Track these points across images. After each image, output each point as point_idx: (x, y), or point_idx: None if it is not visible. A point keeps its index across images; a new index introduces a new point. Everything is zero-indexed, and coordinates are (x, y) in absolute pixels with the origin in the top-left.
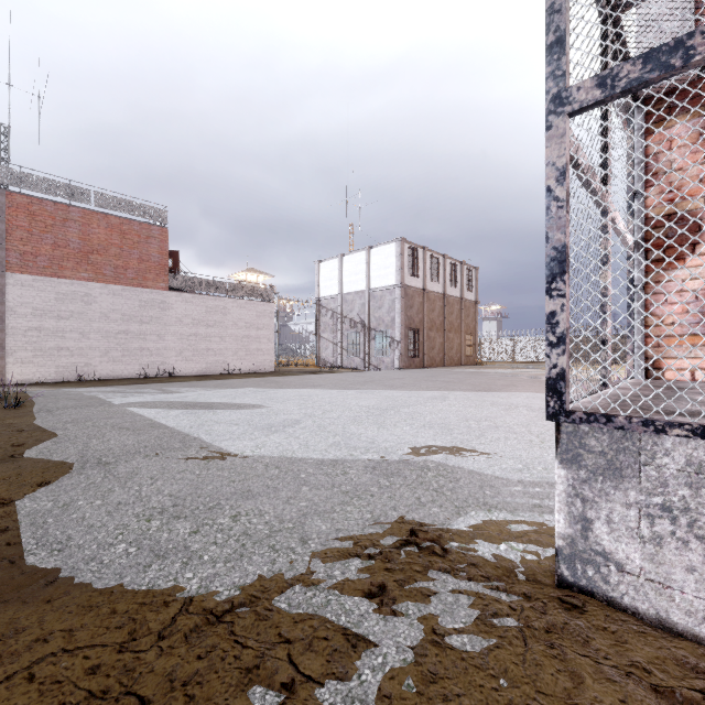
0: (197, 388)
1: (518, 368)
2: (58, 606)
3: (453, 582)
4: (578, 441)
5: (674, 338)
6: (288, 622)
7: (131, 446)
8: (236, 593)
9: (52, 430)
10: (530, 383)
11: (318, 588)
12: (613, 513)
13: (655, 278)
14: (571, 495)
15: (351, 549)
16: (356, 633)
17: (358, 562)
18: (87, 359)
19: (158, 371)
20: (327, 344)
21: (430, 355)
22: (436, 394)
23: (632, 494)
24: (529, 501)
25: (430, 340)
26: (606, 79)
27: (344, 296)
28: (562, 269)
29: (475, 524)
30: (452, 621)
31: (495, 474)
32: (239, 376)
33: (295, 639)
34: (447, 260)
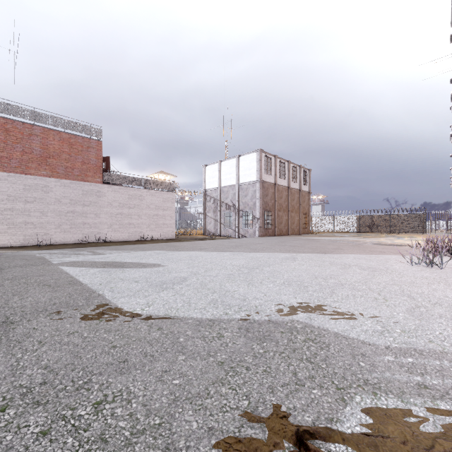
0: (118, 250)
1: (338, 236)
2: None
3: None
4: None
5: None
6: None
7: (42, 303)
8: None
9: None
10: (351, 247)
11: None
12: None
13: None
14: None
15: None
16: None
17: None
18: (46, 230)
19: (95, 238)
20: (211, 220)
21: (279, 227)
22: (288, 256)
23: None
24: (410, 378)
25: (279, 218)
26: None
27: (221, 188)
28: None
29: (368, 421)
30: None
31: (360, 337)
32: (150, 241)
33: None
34: (290, 164)
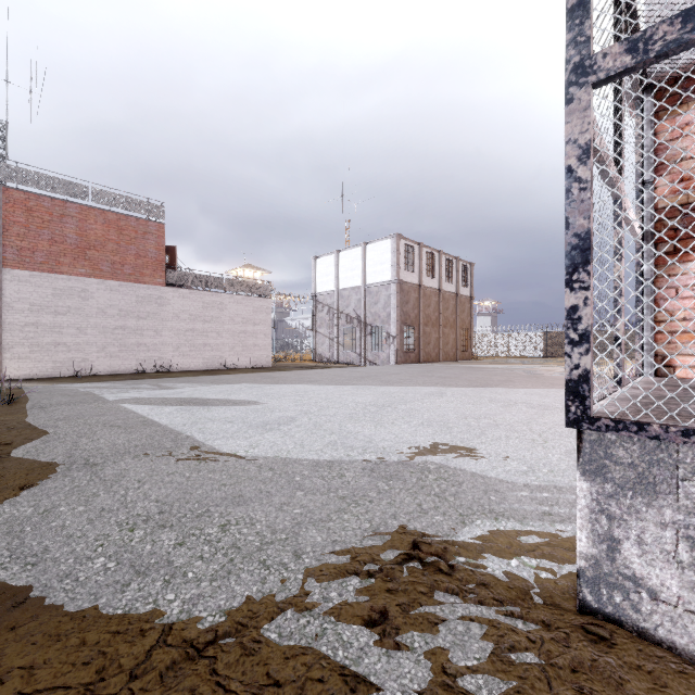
0: (193, 383)
1: (513, 363)
2: (22, 635)
3: (462, 606)
4: (604, 450)
5: (686, 334)
6: (277, 659)
7: (121, 446)
8: (221, 619)
9: (42, 427)
10: (527, 379)
11: (313, 614)
12: (644, 534)
13: (666, 271)
14: (595, 510)
15: (349, 565)
16: (355, 674)
17: (356, 581)
18: (84, 355)
19: (155, 367)
20: (324, 339)
21: (425, 350)
22: (433, 390)
23: (668, 512)
24: (537, 508)
25: (425, 336)
26: (637, 43)
27: (340, 292)
28: (585, 258)
29: (482, 536)
30: (464, 657)
31: (499, 477)
32: (236, 371)
33: (286, 681)
34: (443, 256)
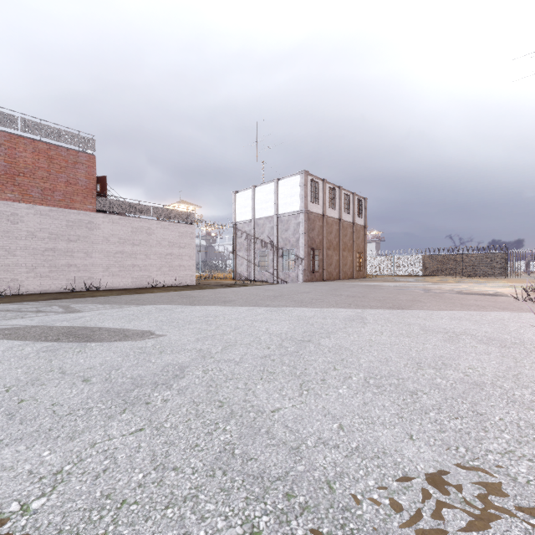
0: (106, 305)
1: (402, 281)
2: None
3: None
4: None
5: None
6: None
7: None
8: None
9: None
10: (432, 298)
11: None
12: None
13: None
14: None
15: None
16: None
17: None
18: (13, 275)
19: (85, 286)
20: (242, 261)
21: (328, 270)
22: (351, 314)
23: None
24: None
25: (328, 258)
26: None
27: (256, 221)
28: None
29: None
30: None
31: None
32: (160, 289)
33: None
34: (342, 191)
